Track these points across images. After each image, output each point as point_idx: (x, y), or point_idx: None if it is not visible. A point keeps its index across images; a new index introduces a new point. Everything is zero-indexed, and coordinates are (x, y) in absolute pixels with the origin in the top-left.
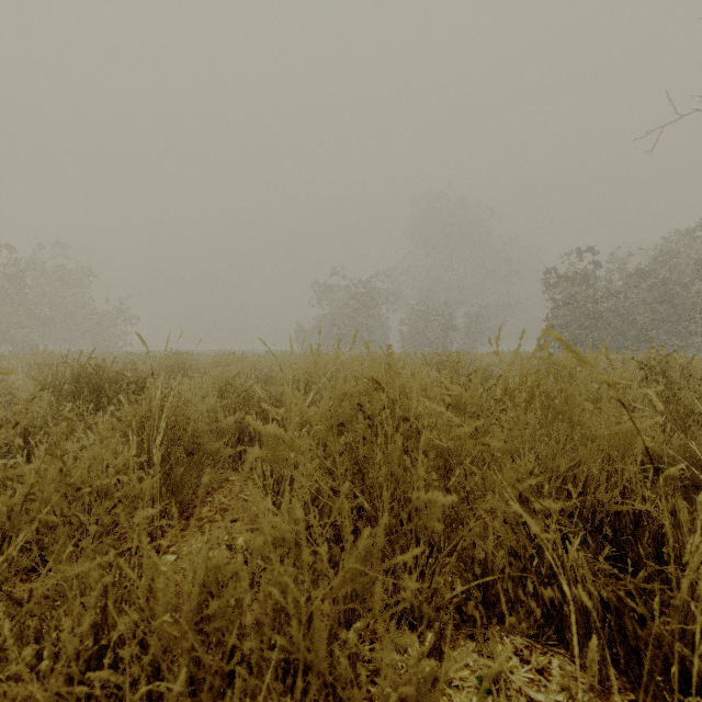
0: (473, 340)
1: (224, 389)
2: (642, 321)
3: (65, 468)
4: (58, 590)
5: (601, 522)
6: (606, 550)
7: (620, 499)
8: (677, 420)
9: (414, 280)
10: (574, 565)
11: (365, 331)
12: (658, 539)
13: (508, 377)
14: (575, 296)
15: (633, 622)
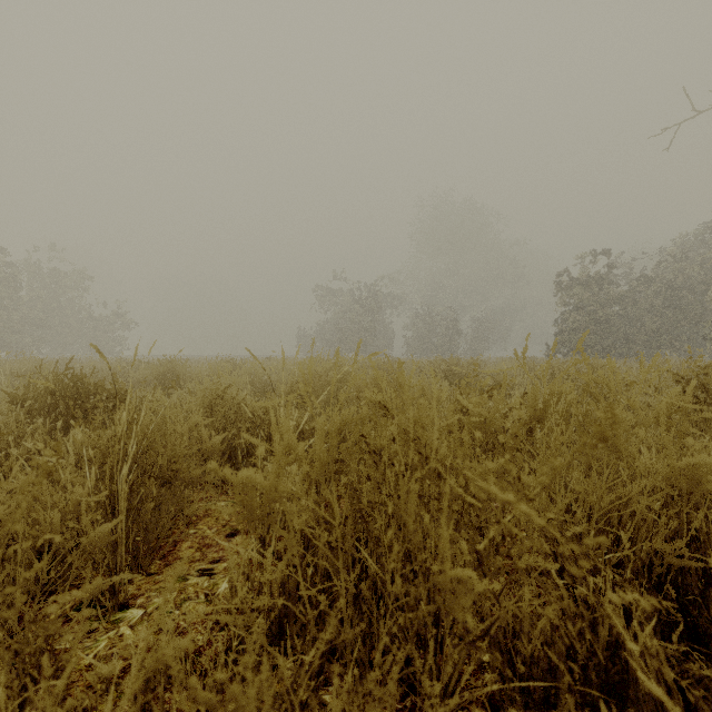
0: (479, 345)
1: (213, 403)
2: (652, 326)
3: None
4: None
5: (659, 577)
6: (680, 627)
7: (687, 553)
8: None
9: (418, 284)
10: (645, 654)
11: (369, 336)
12: None
13: (537, 395)
14: (584, 301)
15: None
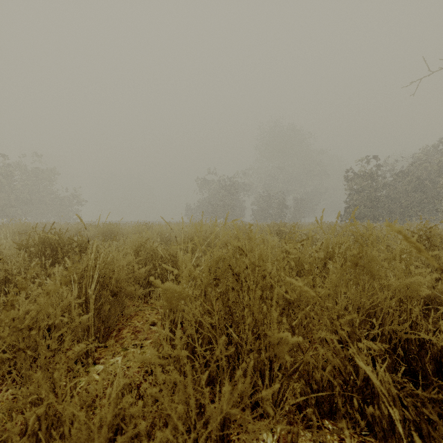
0: (298, 215)
1: (139, 249)
2: (405, 203)
3: (26, 309)
4: (10, 409)
5: (395, 345)
6: (402, 368)
7: (409, 330)
8: (438, 271)
9: (260, 176)
10: (382, 381)
11: (230, 209)
12: (437, 359)
13: (328, 244)
14: (363, 187)
15: (427, 425)
